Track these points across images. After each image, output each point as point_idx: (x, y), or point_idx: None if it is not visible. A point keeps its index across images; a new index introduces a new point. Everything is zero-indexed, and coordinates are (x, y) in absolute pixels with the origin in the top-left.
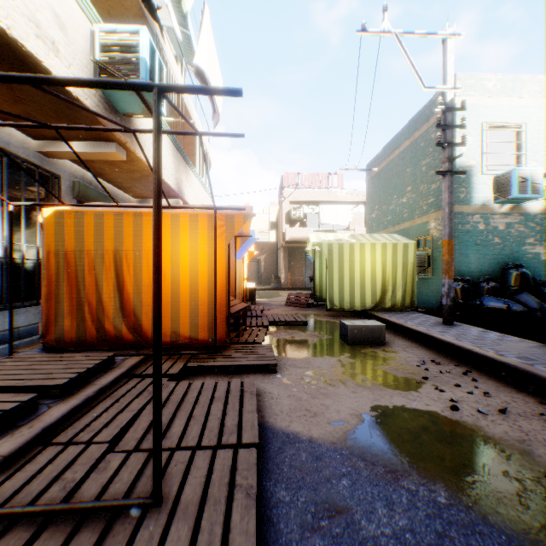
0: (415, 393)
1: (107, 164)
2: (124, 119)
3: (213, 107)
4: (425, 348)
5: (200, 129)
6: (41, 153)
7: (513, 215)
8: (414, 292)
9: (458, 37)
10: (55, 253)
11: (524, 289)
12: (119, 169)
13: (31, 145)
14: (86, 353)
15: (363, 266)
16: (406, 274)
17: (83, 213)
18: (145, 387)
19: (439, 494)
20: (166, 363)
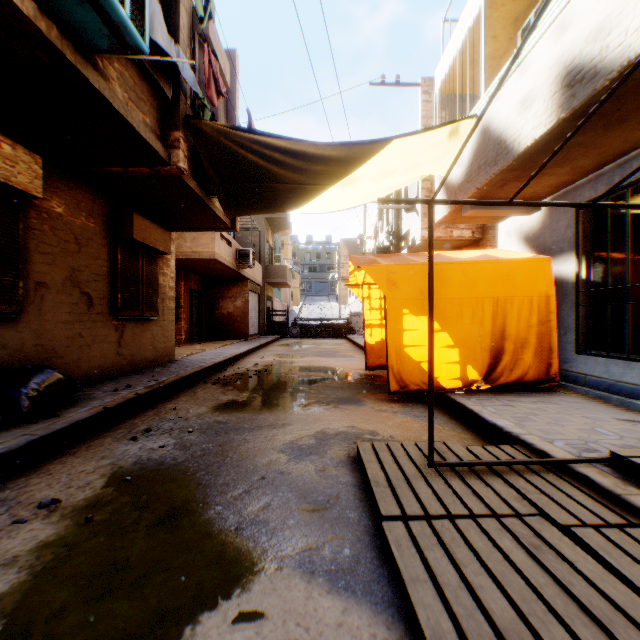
0: None
1: None
2: None
3: None
4: None
5: None
6: None
7: None
8: None
9: None
10: None
11: None
12: None
13: None
14: None
15: None
16: None
17: None
18: None
19: (216, 510)
20: None
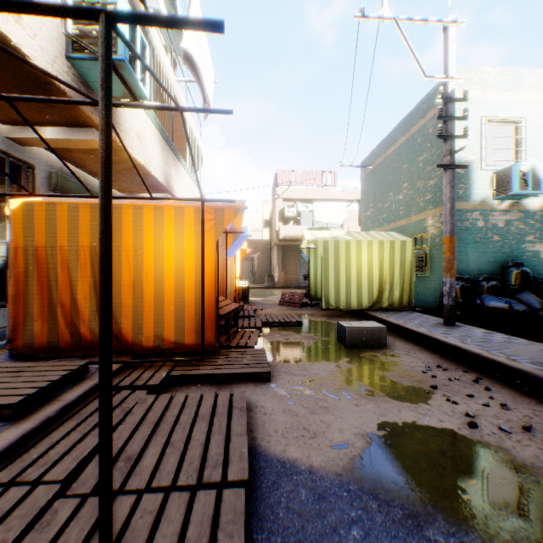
0: (425, 406)
1: (87, 154)
2: None
3: (203, 97)
4: (428, 351)
5: (191, 122)
6: (11, 139)
7: (512, 212)
8: (412, 291)
9: (460, 24)
10: (24, 249)
11: (525, 288)
12: None
13: (0, 130)
14: (55, 362)
15: (360, 264)
16: (404, 272)
17: (55, 205)
18: (119, 403)
19: None
20: (147, 372)
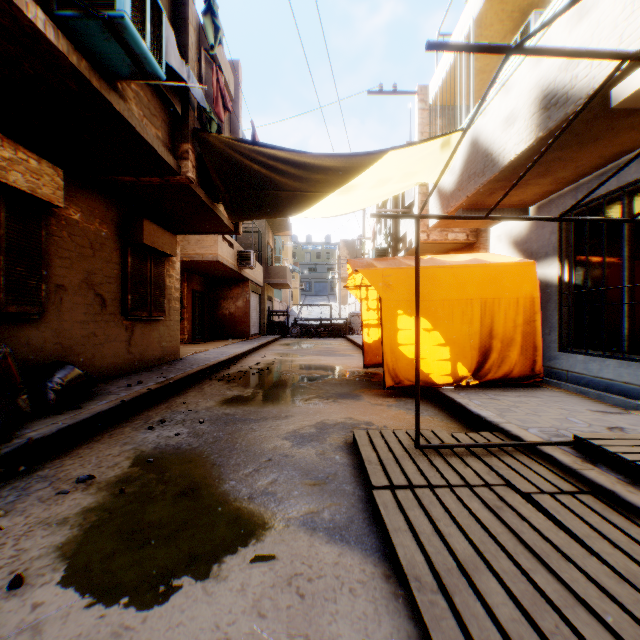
0: None
1: None
2: None
3: None
4: None
5: None
6: None
7: None
8: None
9: None
10: None
11: None
12: None
13: None
14: None
15: None
16: None
17: None
18: None
19: (231, 484)
20: None
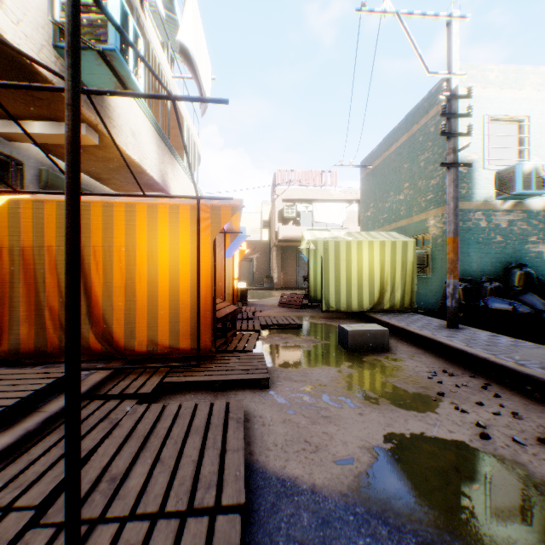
0: (432, 415)
1: None
2: (96, 97)
3: (200, 93)
4: (432, 355)
5: (189, 120)
6: None
7: (515, 212)
8: (413, 292)
9: (464, 19)
10: (10, 249)
11: (528, 289)
12: (94, 157)
13: None
14: (40, 369)
15: (361, 265)
16: (405, 273)
17: (43, 203)
18: (107, 413)
19: None
20: (139, 379)
